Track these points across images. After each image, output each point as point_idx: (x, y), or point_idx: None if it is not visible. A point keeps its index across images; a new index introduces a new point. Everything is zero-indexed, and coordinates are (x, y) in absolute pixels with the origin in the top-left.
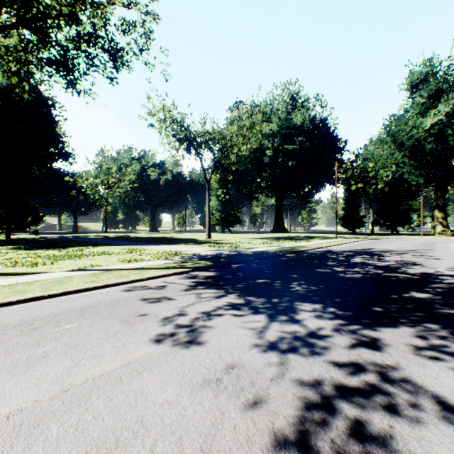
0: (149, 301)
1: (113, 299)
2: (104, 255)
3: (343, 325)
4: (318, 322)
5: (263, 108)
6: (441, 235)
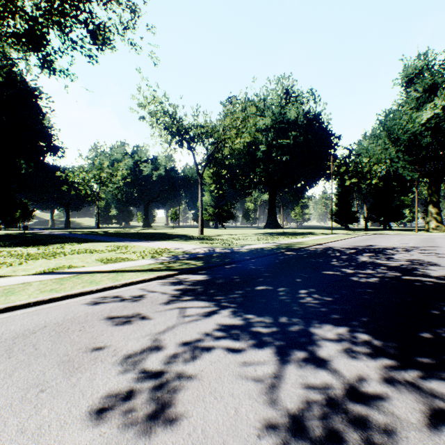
0: (114, 321)
1: (67, 319)
2: (85, 254)
3: (394, 370)
4: (354, 363)
5: (257, 101)
6: (435, 231)
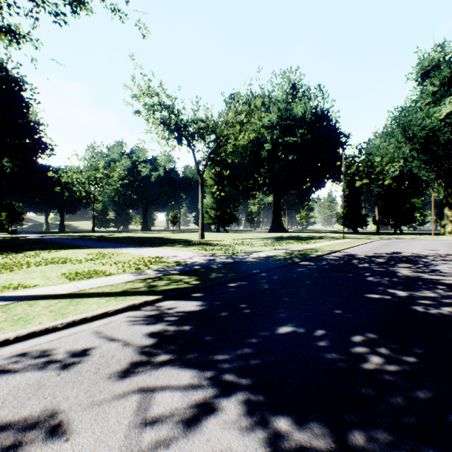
0: None
1: None
2: (55, 264)
3: None
4: None
5: (262, 94)
6: None
